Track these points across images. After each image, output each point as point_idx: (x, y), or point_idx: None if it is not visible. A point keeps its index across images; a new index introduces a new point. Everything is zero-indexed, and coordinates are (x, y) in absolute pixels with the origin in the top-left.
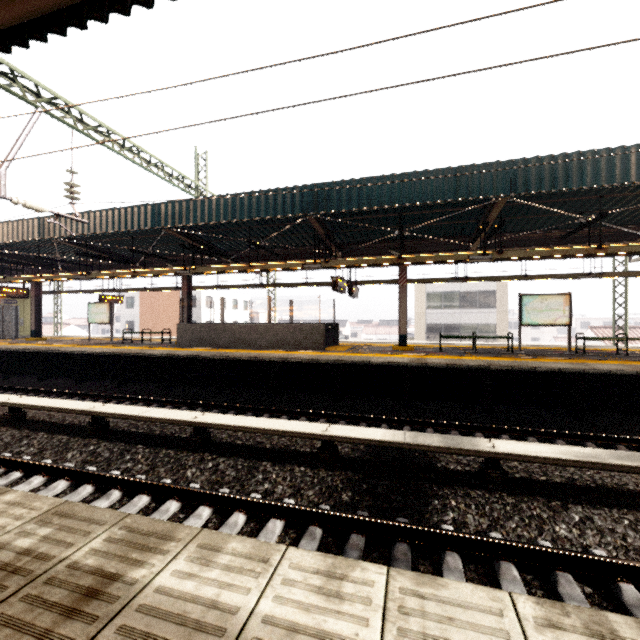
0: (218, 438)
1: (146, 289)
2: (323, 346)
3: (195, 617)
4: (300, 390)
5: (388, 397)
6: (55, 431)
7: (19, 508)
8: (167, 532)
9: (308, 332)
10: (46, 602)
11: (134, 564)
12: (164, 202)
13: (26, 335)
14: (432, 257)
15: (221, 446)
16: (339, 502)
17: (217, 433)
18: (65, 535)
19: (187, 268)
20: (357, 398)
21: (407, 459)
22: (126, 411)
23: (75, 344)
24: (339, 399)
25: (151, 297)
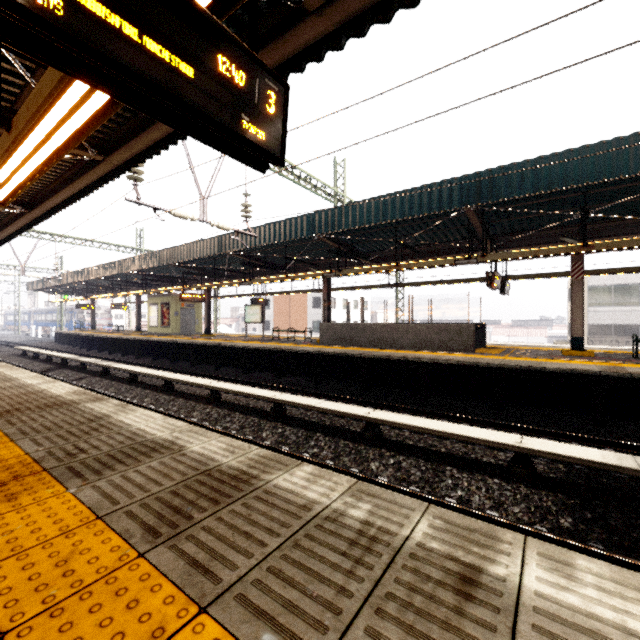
0: (387, 435)
1: (287, 292)
2: (473, 348)
3: (617, 639)
4: (452, 394)
5: (567, 410)
6: (246, 413)
7: (324, 480)
8: (487, 531)
9: (455, 333)
10: (429, 577)
11: (483, 559)
12: (318, 211)
13: (199, 332)
14: (634, 241)
15: (394, 444)
16: (558, 527)
17: (383, 430)
18: (386, 514)
19: (333, 271)
20: (524, 408)
21: (634, 490)
22: (302, 401)
23: (237, 340)
24: (502, 407)
25: (283, 299)
